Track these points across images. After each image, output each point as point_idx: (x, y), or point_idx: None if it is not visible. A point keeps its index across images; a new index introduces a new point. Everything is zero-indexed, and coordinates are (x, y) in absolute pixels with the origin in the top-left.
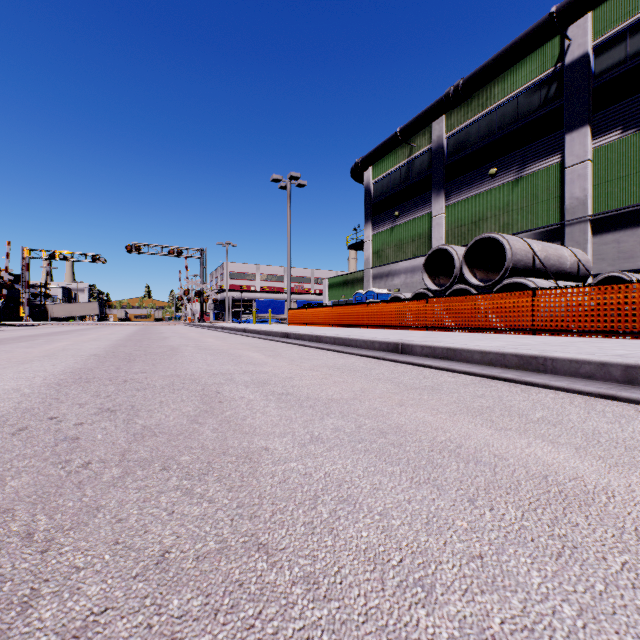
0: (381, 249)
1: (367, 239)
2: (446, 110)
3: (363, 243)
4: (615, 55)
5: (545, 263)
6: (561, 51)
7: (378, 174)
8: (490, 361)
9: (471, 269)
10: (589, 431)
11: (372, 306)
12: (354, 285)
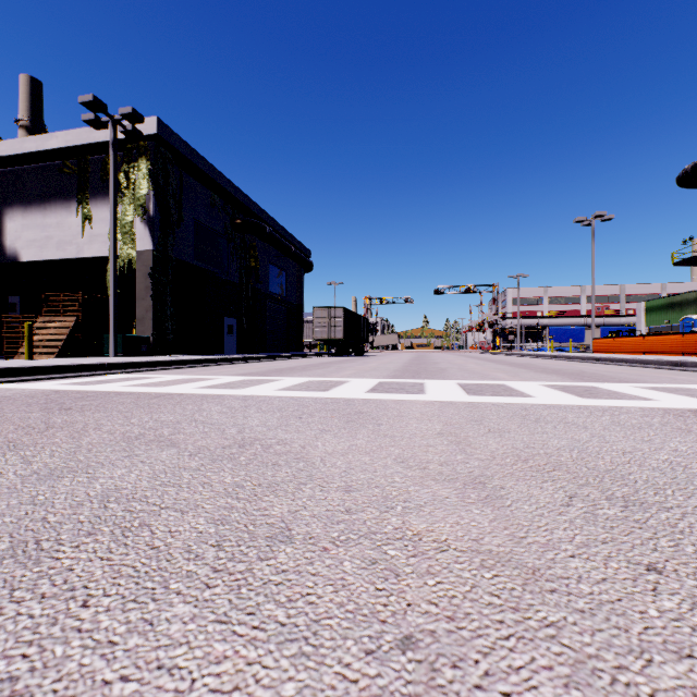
0: None
1: None
2: None
3: None
4: None
5: None
6: None
7: None
8: None
9: None
10: None
11: (687, 336)
12: (682, 308)
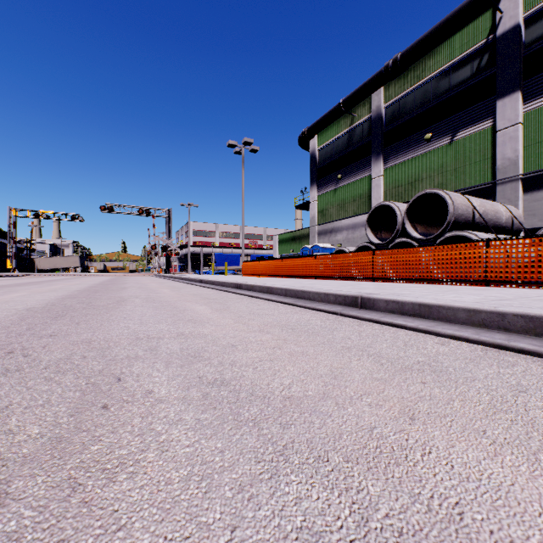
0: (325, 208)
1: (313, 200)
2: (385, 82)
3: (309, 203)
4: None
5: (483, 217)
6: (493, 24)
7: (322, 142)
8: (481, 322)
9: (412, 224)
10: None
11: (320, 258)
12: (301, 240)
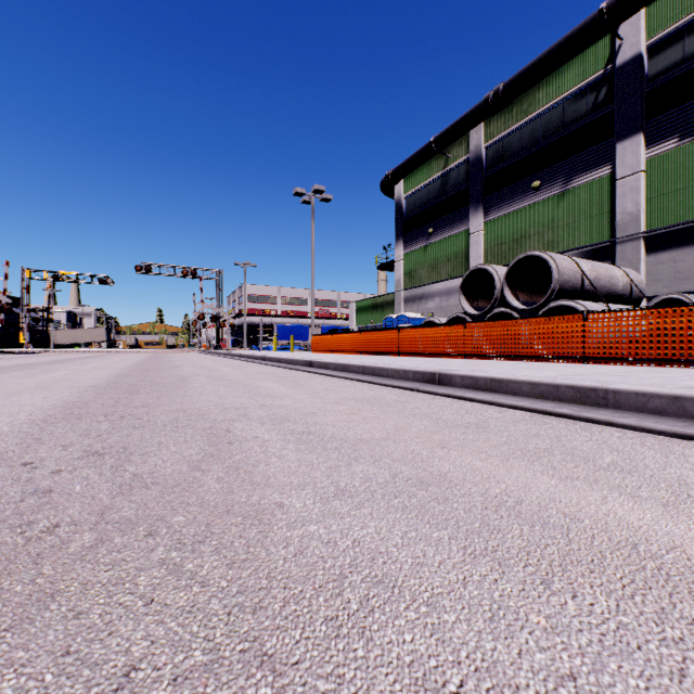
0: (414, 269)
1: (398, 259)
2: (485, 117)
3: (394, 263)
4: (671, 56)
5: (595, 284)
6: (612, 52)
7: (410, 188)
8: (541, 394)
9: (513, 291)
10: (674, 481)
11: (404, 332)
12: (384, 309)
